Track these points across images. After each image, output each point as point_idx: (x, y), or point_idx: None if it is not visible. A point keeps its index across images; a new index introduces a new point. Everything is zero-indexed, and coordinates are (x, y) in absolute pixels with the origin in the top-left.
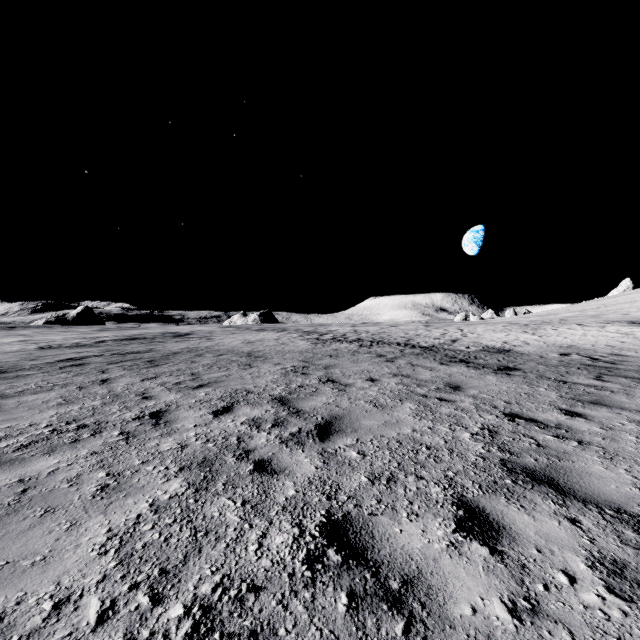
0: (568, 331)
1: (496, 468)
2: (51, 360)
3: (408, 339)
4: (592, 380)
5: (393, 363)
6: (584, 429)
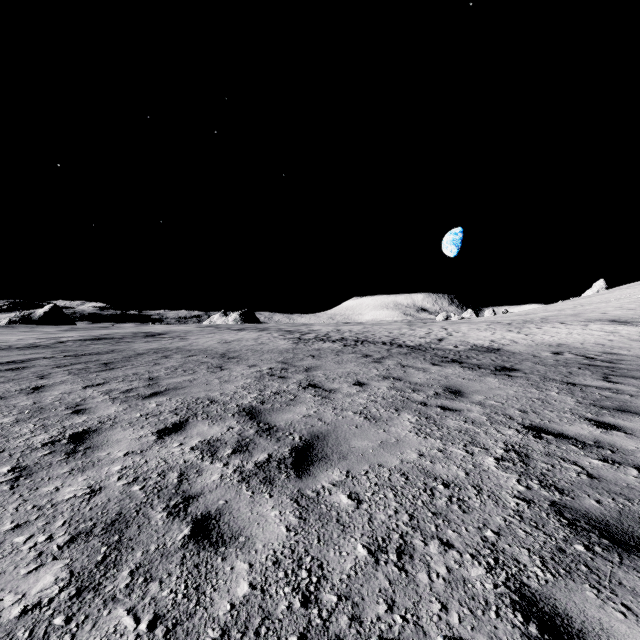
0: (553, 330)
1: (551, 520)
2: None
3: (393, 338)
4: (601, 381)
5: (381, 364)
6: (632, 448)
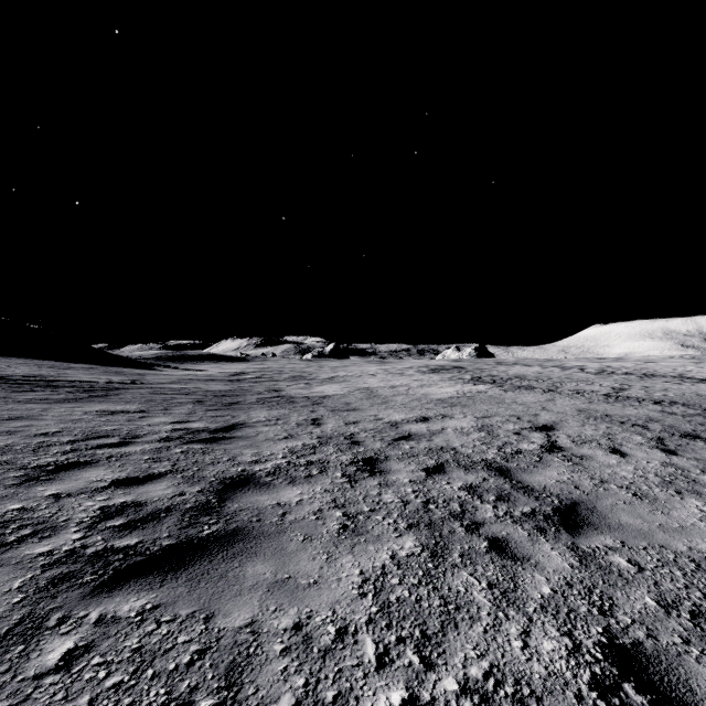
0: None
1: None
2: (469, 378)
3: (680, 374)
4: None
5: (681, 384)
6: None
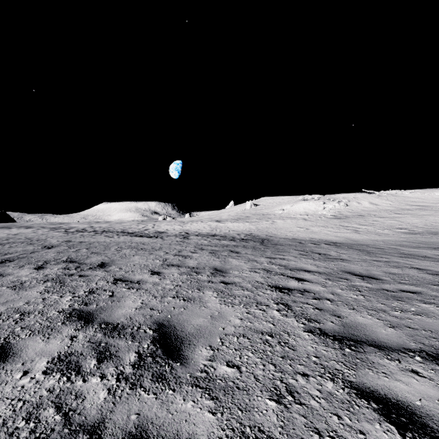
0: (194, 224)
1: (126, 248)
2: None
3: (124, 230)
4: (173, 237)
5: (111, 237)
6: (152, 244)
